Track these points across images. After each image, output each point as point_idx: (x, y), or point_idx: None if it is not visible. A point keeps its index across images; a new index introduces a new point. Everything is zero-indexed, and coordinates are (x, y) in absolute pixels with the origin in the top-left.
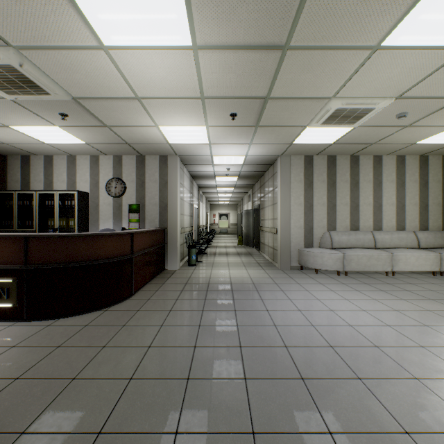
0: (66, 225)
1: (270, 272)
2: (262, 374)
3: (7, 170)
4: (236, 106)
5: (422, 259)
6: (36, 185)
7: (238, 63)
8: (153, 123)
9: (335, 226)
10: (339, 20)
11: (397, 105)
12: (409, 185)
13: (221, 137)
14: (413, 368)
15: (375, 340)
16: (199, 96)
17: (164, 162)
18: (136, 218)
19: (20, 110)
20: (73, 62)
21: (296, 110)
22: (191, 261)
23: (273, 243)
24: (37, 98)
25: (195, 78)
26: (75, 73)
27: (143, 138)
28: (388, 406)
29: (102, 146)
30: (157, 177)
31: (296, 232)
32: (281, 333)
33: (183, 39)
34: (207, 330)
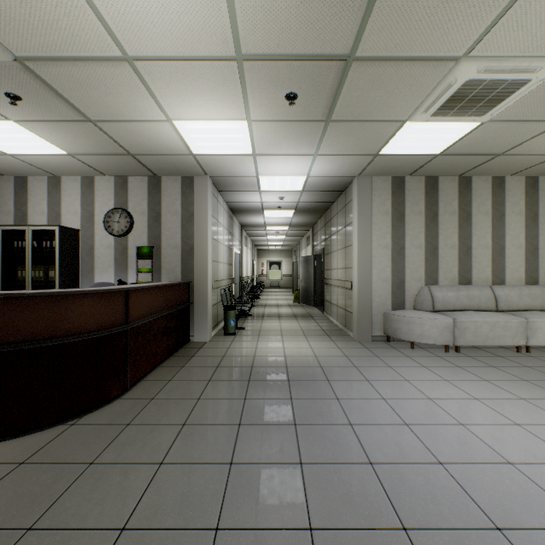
0: (44, 276)
1: (343, 347)
2: None
3: None
4: (296, 77)
5: None
6: (3, 219)
7: None
8: (163, 115)
9: (436, 278)
10: None
11: None
12: (544, 219)
13: (271, 143)
14: None
15: None
16: (233, 53)
17: (189, 186)
18: (148, 267)
19: None
20: None
21: (395, 87)
22: (228, 329)
23: (345, 302)
24: None
25: (223, 7)
26: None
27: (153, 144)
28: None
29: (93, 158)
30: (178, 207)
31: (380, 286)
32: (386, 485)
33: None
34: (244, 477)
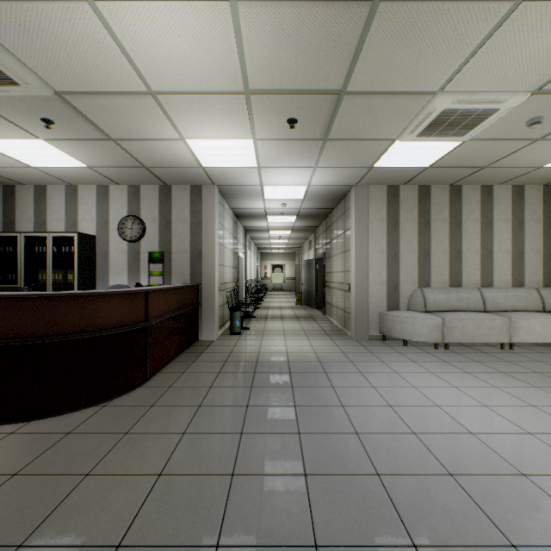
0: (63, 279)
1: (341, 345)
2: (345, 535)
3: None
4: (296, 106)
5: None
6: (23, 225)
7: (301, 27)
8: (178, 135)
9: (429, 281)
10: None
11: (531, 104)
12: (530, 225)
13: (275, 157)
14: None
15: (518, 463)
16: (242, 88)
17: (197, 194)
18: (159, 271)
19: None
20: (43, 26)
21: (383, 113)
22: (233, 329)
23: (344, 303)
24: (2, 92)
25: (234, 57)
26: (51, 46)
27: (167, 159)
28: None
29: (110, 170)
30: (187, 214)
31: (376, 289)
32: (367, 447)
33: None
34: (252, 442)
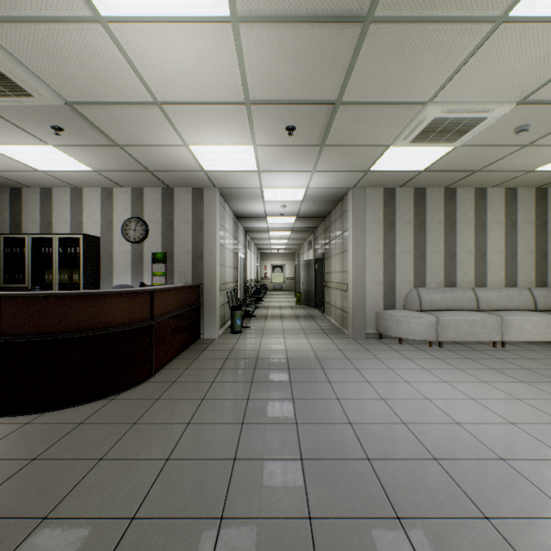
0: (68, 279)
1: (338, 343)
2: (336, 509)
3: None
4: (294, 115)
5: (542, 325)
6: (30, 227)
7: (297, 46)
8: (181, 141)
9: (424, 281)
10: None
11: (517, 113)
12: (522, 227)
13: (274, 162)
14: None
15: (498, 449)
16: (243, 99)
17: (199, 197)
18: (161, 271)
19: None
20: (58, 44)
21: (377, 121)
22: (234, 327)
23: (342, 303)
24: (16, 103)
25: (236, 71)
26: (65, 62)
27: (170, 163)
28: None
29: (115, 174)
30: (189, 216)
31: (373, 288)
32: (360, 436)
33: (216, 3)
34: (252, 431)
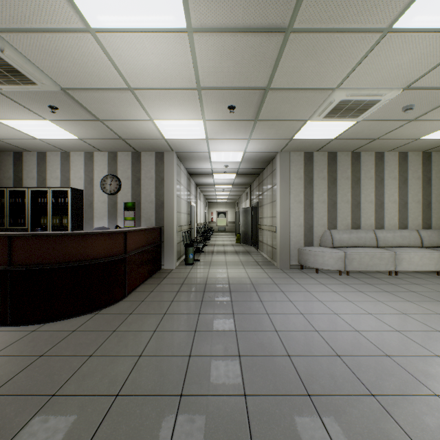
0: (59, 223)
1: (269, 272)
2: (264, 389)
3: None
4: (234, 98)
5: (426, 258)
6: (29, 182)
7: (236, 48)
8: (148, 117)
9: (336, 224)
10: None
11: (404, 96)
12: (412, 182)
13: (219, 132)
14: (430, 381)
15: (385, 349)
16: (195, 86)
17: (160, 159)
18: (131, 216)
19: (7, 102)
20: (58, 47)
21: (297, 102)
22: (188, 260)
23: (272, 241)
24: (24, 89)
25: (190, 66)
26: (62, 60)
27: (138, 133)
28: (408, 431)
29: (96, 141)
30: (153, 174)
31: (296, 230)
32: (283, 340)
33: (177, 19)
34: (203, 336)
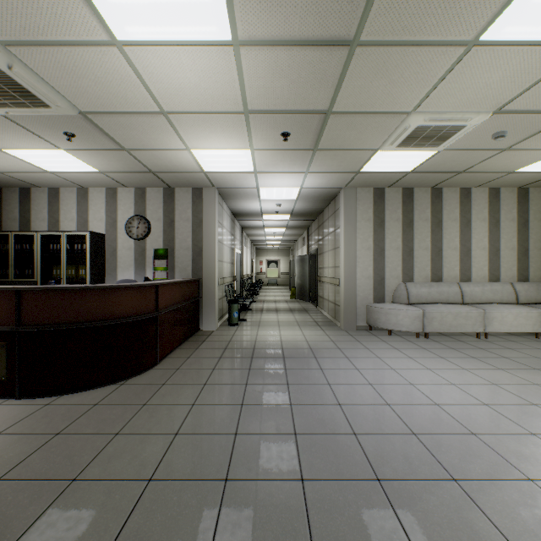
0: (75, 274)
1: (331, 334)
2: (325, 473)
3: (3, 206)
4: (289, 123)
5: (522, 317)
6: (38, 225)
7: (292, 65)
8: (184, 146)
9: (412, 276)
10: (426, 4)
11: (494, 121)
12: (505, 225)
13: (270, 164)
14: (524, 464)
15: (471, 425)
16: (242, 109)
17: (199, 196)
18: (163, 266)
19: (14, 128)
20: (77, 64)
21: (365, 128)
22: (232, 320)
23: (335, 297)
24: (34, 112)
25: (236, 85)
26: (82, 78)
27: (172, 165)
28: (496, 521)
29: (120, 175)
30: (189, 214)
31: (363, 283)
32: (347, 415)
33: (220, 31)
34: (251, 411)
